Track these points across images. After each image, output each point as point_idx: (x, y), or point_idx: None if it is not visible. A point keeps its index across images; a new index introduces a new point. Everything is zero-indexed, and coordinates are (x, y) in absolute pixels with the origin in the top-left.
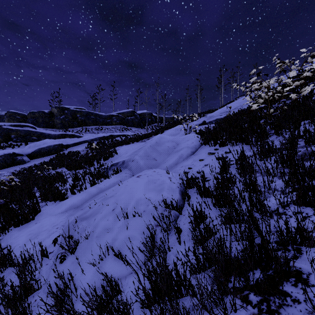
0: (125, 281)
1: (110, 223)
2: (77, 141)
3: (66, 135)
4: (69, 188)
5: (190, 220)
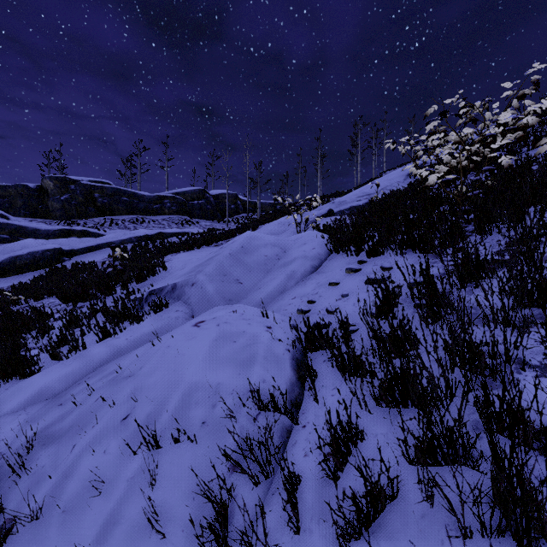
0: None
1: (110, 462)
2: (92, 242)
3: (71, 231)
4: (46, 347)
5: (324, 456)
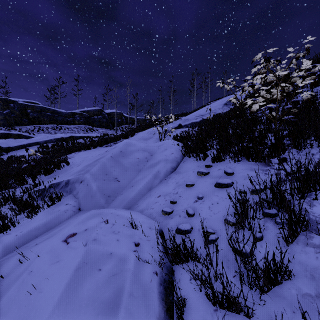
0: None
1: None
2: (23, 142)
3: (9, 134)
4: None
5: None
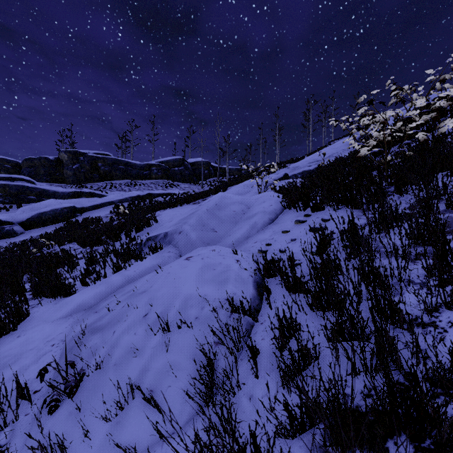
0: (162, 450)
1: (140, 339)
2: (97, 202)
3: (81, 193)
4: (79, 277)
5: (274, 335)
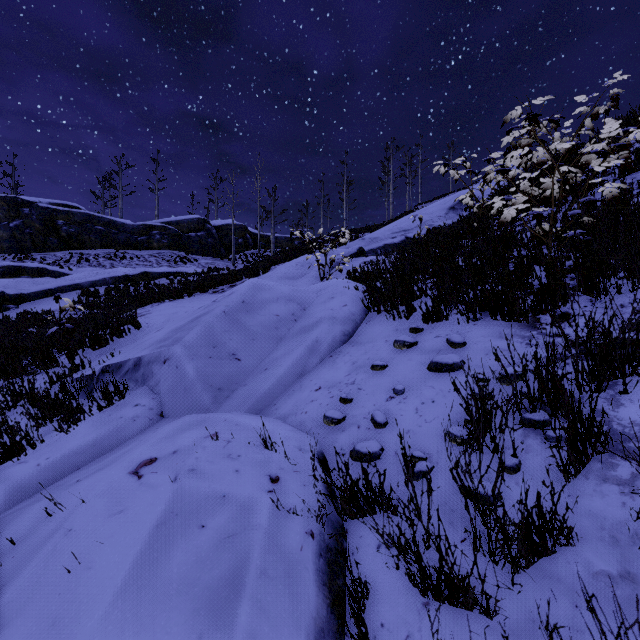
0: None
1: None
2: (50, 284)
3: (22, 269)
4: None
5: None
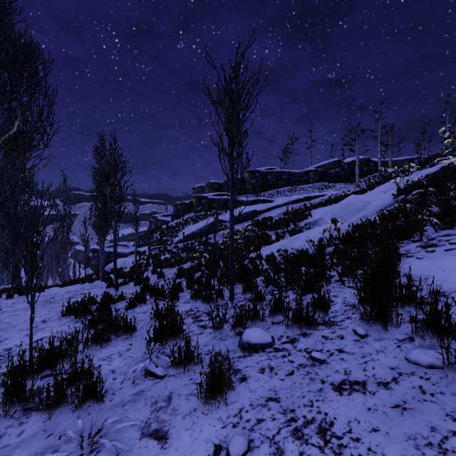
0: None
1: (302, 244)
2: (269, 206)
3: (258, 200)
4: (275, 238)
5: None
